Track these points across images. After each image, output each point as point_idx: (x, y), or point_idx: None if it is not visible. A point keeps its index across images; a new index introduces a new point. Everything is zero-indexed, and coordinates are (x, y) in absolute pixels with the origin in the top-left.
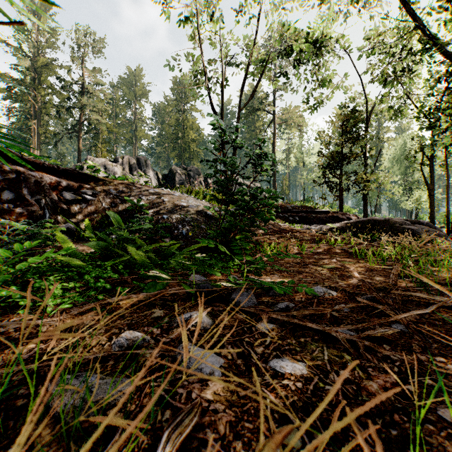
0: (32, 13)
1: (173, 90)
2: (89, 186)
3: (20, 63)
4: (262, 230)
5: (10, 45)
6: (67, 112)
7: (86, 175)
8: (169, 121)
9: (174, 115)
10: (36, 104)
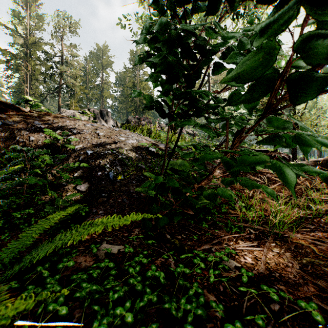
0: (25, 4)
1: (130, 60)
2: (5, 116)
3: (15, 40)
4: (219, 170)
5: (8, 28)
6: (50, 78)
7: (1, 102)
8: (127, 84)
9: (131, 79)
10: (28, 72)
